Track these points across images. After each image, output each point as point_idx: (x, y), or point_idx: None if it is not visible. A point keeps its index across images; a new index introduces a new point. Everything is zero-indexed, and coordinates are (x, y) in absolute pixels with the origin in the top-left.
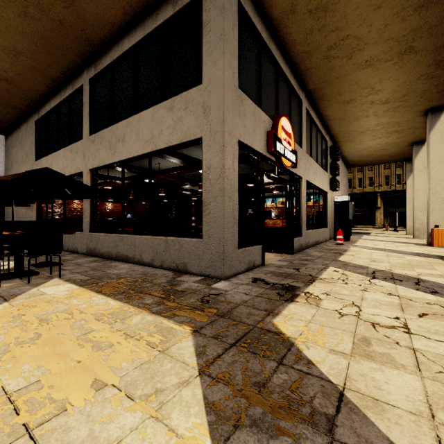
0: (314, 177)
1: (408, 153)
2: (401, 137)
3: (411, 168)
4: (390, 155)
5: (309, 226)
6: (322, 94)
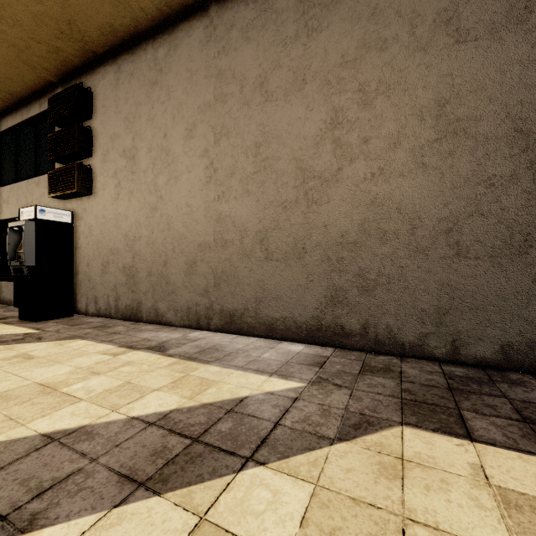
0: (2, 209)
1: None
2: None
3: None
4: None
5: None
6: None
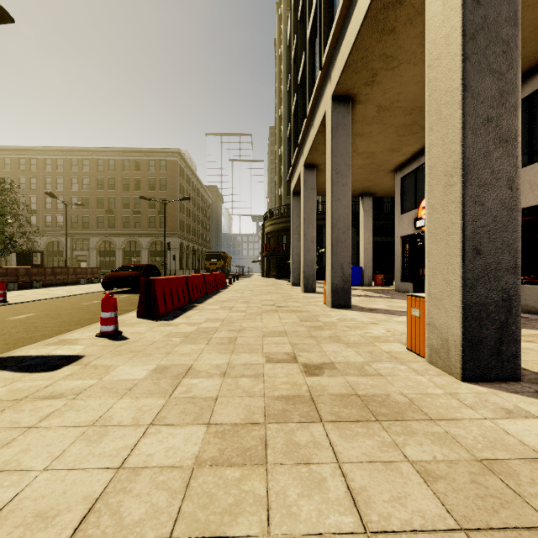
0: None
1: None
2: None
3: None
4: None
5: None
6: None
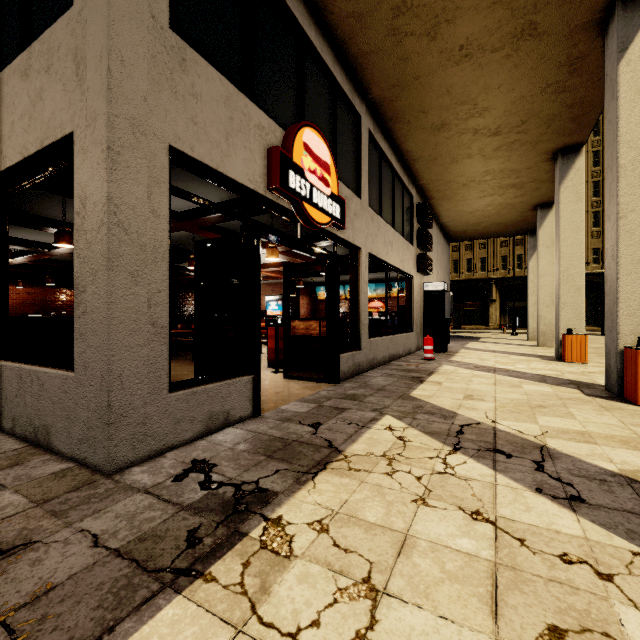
0: (387, 249)
1: (530, 222)
2: (520, 194)
3: (535, 244)
4: (506, 223)
5: (381, 330)
6: (396, 110)
